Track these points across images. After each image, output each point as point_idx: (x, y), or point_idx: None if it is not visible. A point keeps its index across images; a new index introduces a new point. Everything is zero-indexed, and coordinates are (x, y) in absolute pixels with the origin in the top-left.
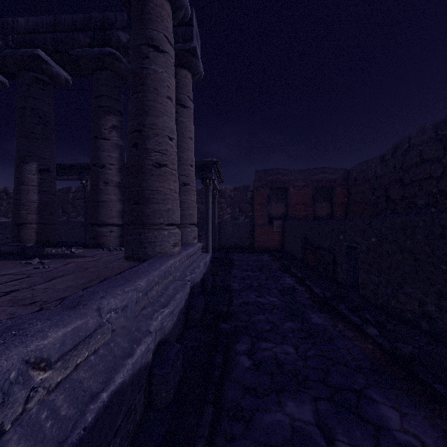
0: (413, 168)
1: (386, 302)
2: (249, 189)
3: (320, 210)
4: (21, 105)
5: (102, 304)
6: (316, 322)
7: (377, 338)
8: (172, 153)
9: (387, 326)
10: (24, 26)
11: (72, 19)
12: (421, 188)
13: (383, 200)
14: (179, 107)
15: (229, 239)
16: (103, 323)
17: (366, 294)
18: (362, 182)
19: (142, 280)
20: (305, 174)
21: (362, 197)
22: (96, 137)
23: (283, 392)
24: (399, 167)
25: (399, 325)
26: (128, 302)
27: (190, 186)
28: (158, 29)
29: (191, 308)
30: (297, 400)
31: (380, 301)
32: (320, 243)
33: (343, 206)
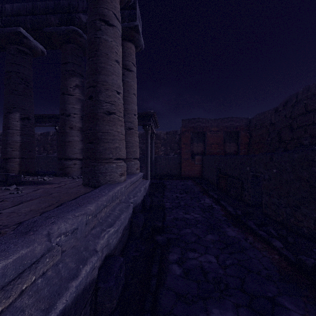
0: (299, 117)
1: (285, 219)
2: (177, 133)
3: (229, 148)
4: (7, 70)
5: (52, 229)
6: (230, 235)
7: (282, 250)
8: (119, 104)
9: (289, 239)
10: (10, 11)
11: (46, 5)
12: (306, 131)
13: (277, 141)
14: (125, 71)
15: (163, 169)
16: (52, 247)
17: (268, 212)
18: (260, 128)
19: (92, 205)
20: (218, 122)
21: (261, 138)
22: (64, 93)
23: (209, 299)
24: (289, 116)
25: (298, 239)
26: (78, 225)
27: (134, 130)
28: (108, 8)
29: (134, 224)
30: (221, 307)
31: (280, 218)
32: (231, 172)
33: (246, 145)
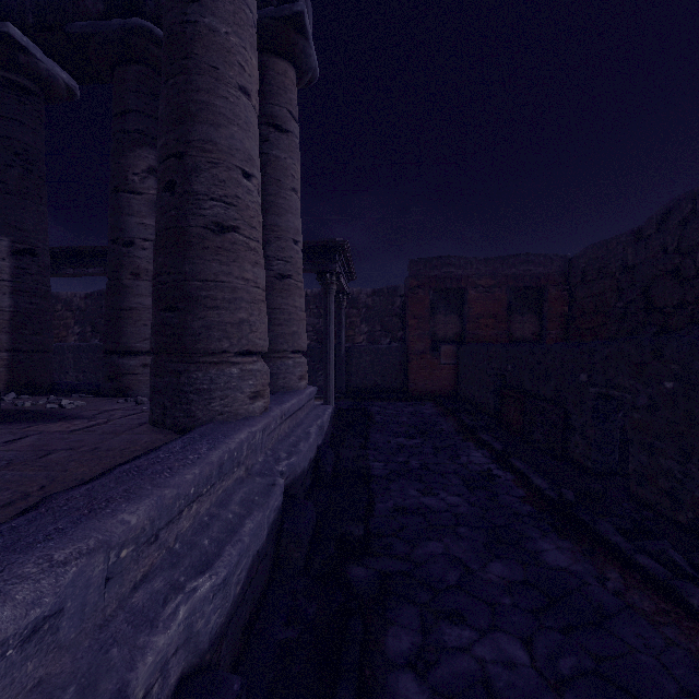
0: None
1: None
2: (398, 293)
3: (521, 327)
4: None
5: None
6: (554, 563)
7: None
8: (249, 204)
9: None
10: None
11: None
12: None
13: (640, 309)
14: (271, 131)
15: (365, 376)
16: None
17: (648, 495)
18: (597, 278)
19: (139, 505)
20: (495, 266)
21: (598, 304)
22: (118, 188)
23: None
24: (674, 249)
25: None
26: (61, 599)
27: (292, 281)
28: None
29: (286, 535)
30: None
31: (688, 515)
32: (535, 386)
33: (562, 320)
